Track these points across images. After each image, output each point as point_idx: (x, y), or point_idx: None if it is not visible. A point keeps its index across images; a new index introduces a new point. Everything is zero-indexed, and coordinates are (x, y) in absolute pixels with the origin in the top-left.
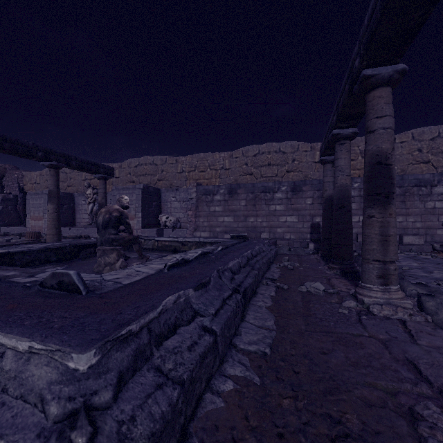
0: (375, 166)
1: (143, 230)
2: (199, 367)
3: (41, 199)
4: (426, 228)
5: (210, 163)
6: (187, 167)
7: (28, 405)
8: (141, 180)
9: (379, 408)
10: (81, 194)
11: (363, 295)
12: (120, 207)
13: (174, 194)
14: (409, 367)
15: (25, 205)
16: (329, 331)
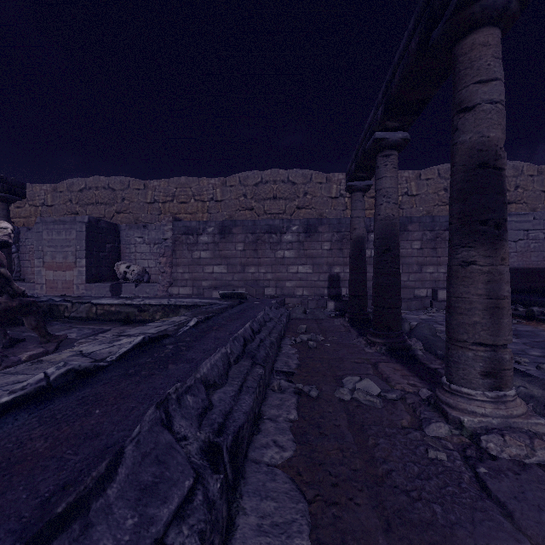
0: (477, 170)
1: (89, 285)
2: None
3: None
4: None
5: (194, 192)
6: (162, 196)
7: None
8: (89, 211)
9: None
10: None
11: (458, 408)
12: None
13: (140, 232)
14: None
15: None
16: None
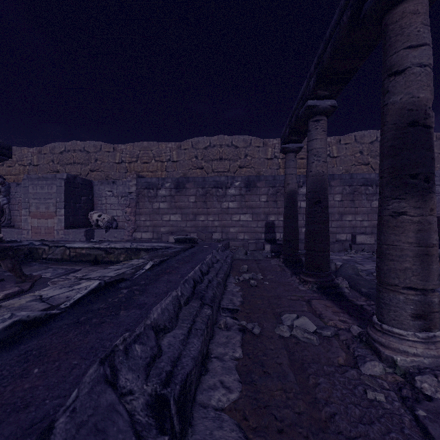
0: (407, 128)
1: (67, 231)
2: None
3: None
4: (372, 226)
5: (154, 154)
6: (128, 157)
7: None
8: (68, 169)
9: None
10: None
11: (390, 348)
12: None
13: (110, 187)
14: None
15: None
16: None
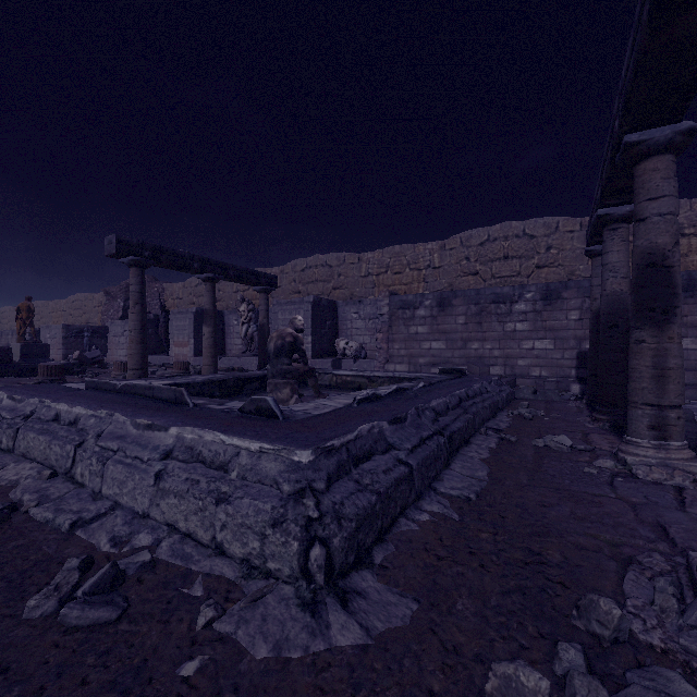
0: (646, 269)
1: (314, 360)
2: (394, 489)
3: (186, 320)
4: None
5: (409, 260)
6: (376, 268)
7: (266, 487)
8: (310, 289)
9: (591, 552)
10: (232, 312)
11: (627, 452)
12: (294, 330)
13: (356, 308)
14: (654, 528)
15: (167, 328)
16: (559, 488)
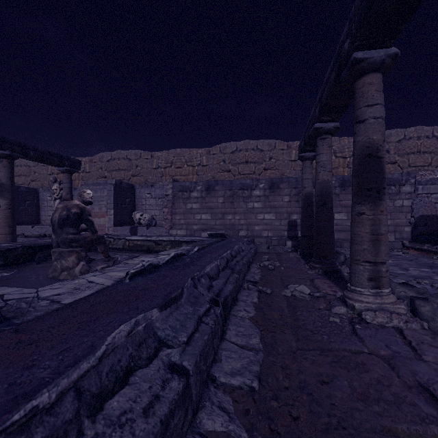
0: (366, 159)
1: (115, 228)
2: None
3: None
4: (395, 225)
5: (187, 159)
6: (163, 163)
7: None
8: (114, 175)
9: None
10: (46, 190)
11: (353, 299)
12: (82, 202)
13: (149, 190)
14: (426, 396)
15: None
16: (323, 348)
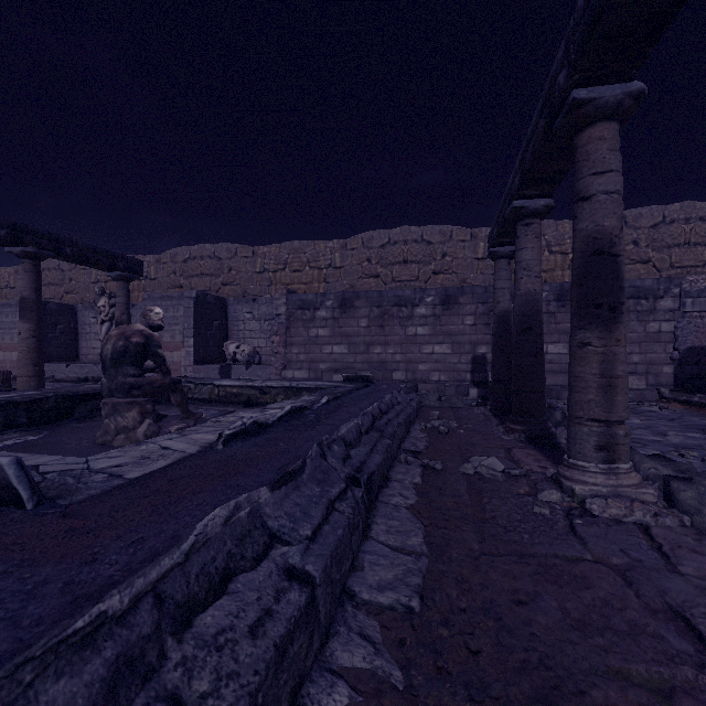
0: (592, 257)
1: (197, 367)
2: (274, 675)
3: (15, 315)
4: (647, 363)
5: (309, 258)
6: (272, 264)
7: None
8: (194, 284)
9: None
10: (89, 307)
11: (573, 480)
12: (147, 327)
13: (249, 307)
14: (679, 626)
15: None
16: (522, 552)
